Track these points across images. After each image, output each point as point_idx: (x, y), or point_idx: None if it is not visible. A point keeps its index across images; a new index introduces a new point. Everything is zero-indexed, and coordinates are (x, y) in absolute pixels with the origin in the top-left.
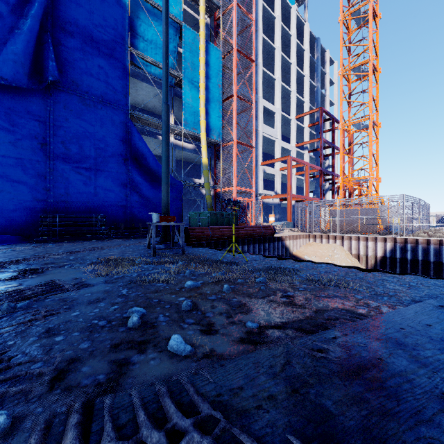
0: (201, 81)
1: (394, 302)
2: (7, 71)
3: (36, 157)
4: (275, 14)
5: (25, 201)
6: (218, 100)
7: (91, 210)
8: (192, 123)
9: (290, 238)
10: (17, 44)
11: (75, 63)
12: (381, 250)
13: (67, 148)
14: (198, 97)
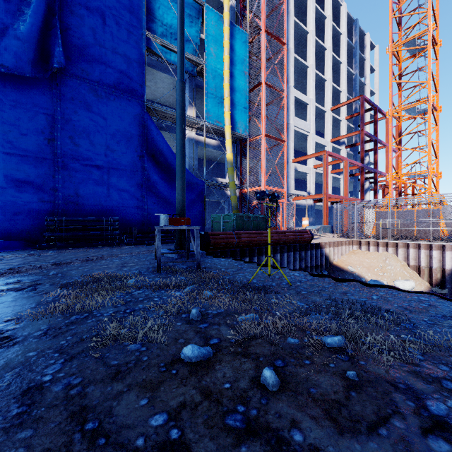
0: (225, 68)
1: None
2: (10, 58)
3: (43, 154)
4: None
5: (31, 203)
6: (245, 89)
7: (104, 213)
8: (215, 116)
9: (330, 245)
10: (21, 28)
11: (86, 50)
12: (450, 261)
13: (77, 144)
14: (221, 86)
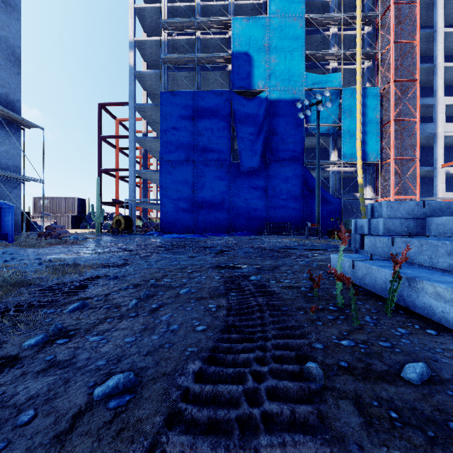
0: (357, 122)
1: None
2: (254, 164)
3: (263, 197)
4: None
5: (259, 217)
6: (376, 128)
7: (285, 220)
8: (350, 155)
9: None
10: (257, 151)
11: (278, 147)
12: None
13: (275, 190)
14: (355, 134)
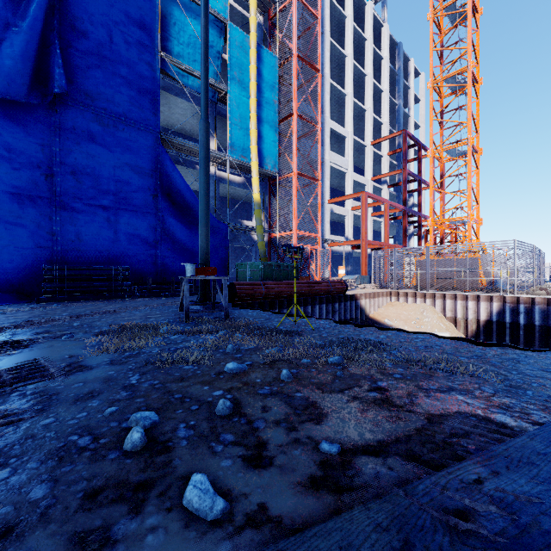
0: (252, 96)
1: (546, 400)
2: (1, 80)
3: (38, 192)
4: (345, 13)
5: (24, 249)
6: (274, 120)
7: (111, 260)
8: (240, 150)
9: (366, 297)
10: (13, 45)
11: (90, 71)
12: (485, 312)
13: (79, 181)
14: (247, 116)
